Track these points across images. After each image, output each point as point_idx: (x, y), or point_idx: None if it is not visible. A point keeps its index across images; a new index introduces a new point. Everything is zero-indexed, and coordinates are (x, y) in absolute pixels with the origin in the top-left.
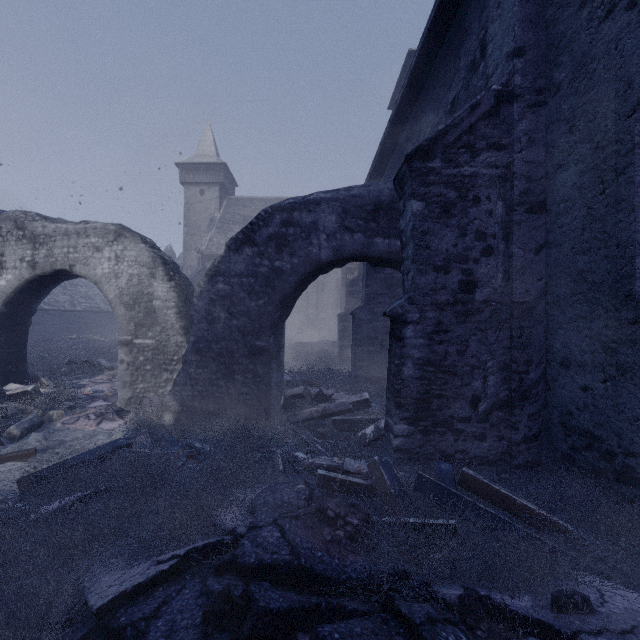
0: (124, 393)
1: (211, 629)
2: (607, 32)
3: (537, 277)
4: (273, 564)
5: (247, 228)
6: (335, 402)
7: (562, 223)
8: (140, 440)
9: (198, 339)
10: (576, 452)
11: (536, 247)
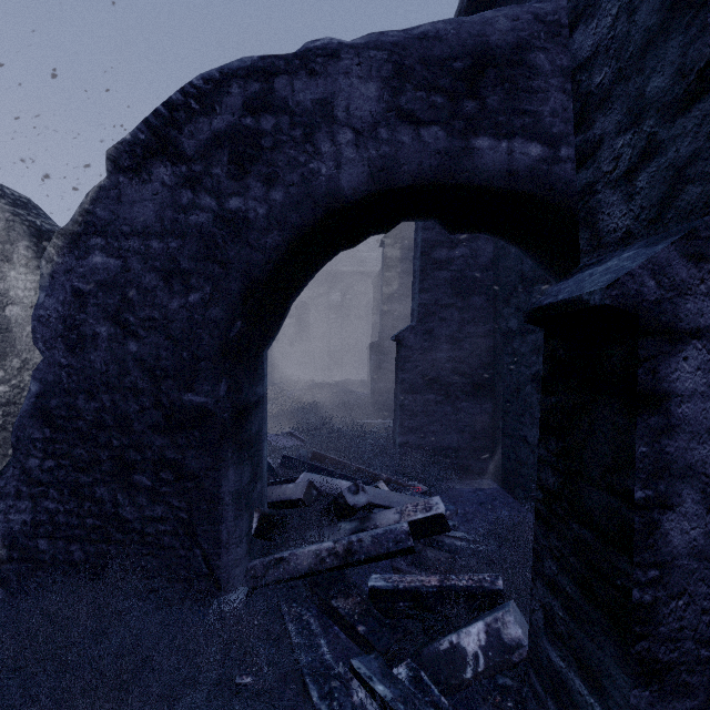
0: None
1: None
2: None
3: None
4: None
5: (159, 115)
6: (372, 520)
7: None
8: None
9: (47, 387)
10: None
11: None
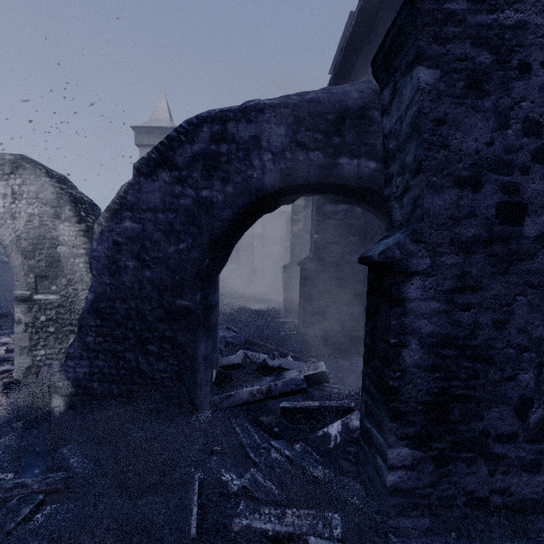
0: (22, 361)
1: None
2: None
3: None
4: None
5: (163, 144)
6: (283, 375)
7: None
8: (4, 443)
9: (98, 296)
10: None
11: None
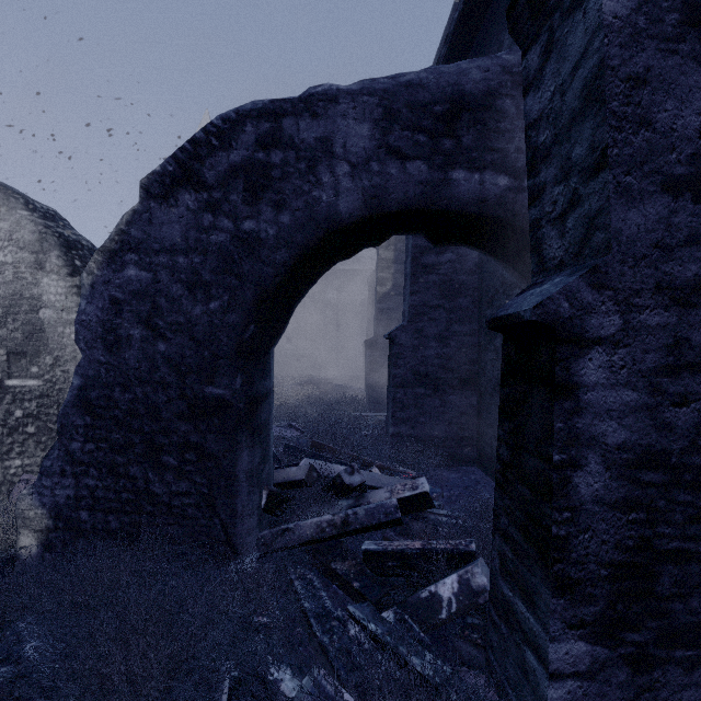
0: None
1: None
2: None
3: None
4: None
5: (185, 150)
6: (366, 497)
7: None
8: None
9: (88, 381)
10: None
11: None
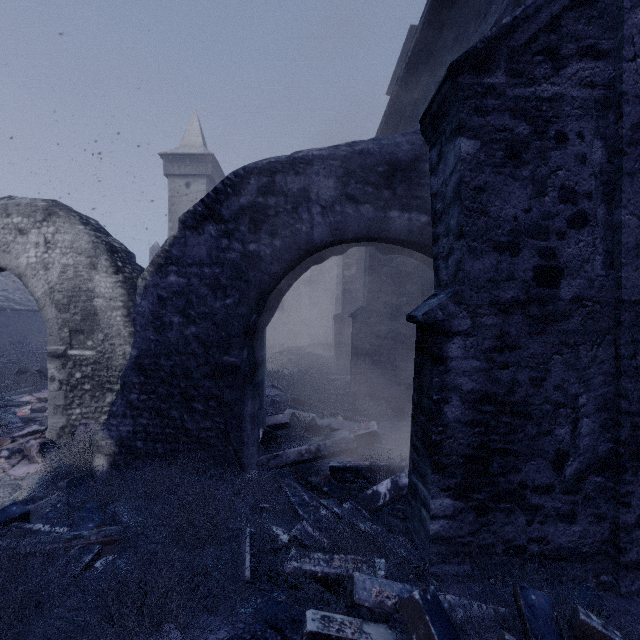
0: (55, 420)
1: None
2: None
3: None
4: None
5: (209, 197)
6: (332, 435)
7: None
8: (51, 501)
9: (142, 353)
10: None
11: None
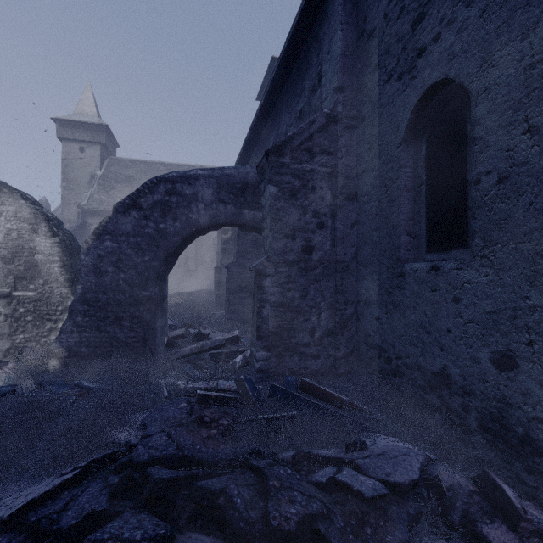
0: (1, 344)
1: (117, 501)
2: (388, 91)
3: (352, 244)
4: (163, 457)
5: (134, 194)
6: (212, 339)
7: (365, 209)
8: (24, 386)
9: (85, 290)
10: (373, 360)
11: (351, 224)
